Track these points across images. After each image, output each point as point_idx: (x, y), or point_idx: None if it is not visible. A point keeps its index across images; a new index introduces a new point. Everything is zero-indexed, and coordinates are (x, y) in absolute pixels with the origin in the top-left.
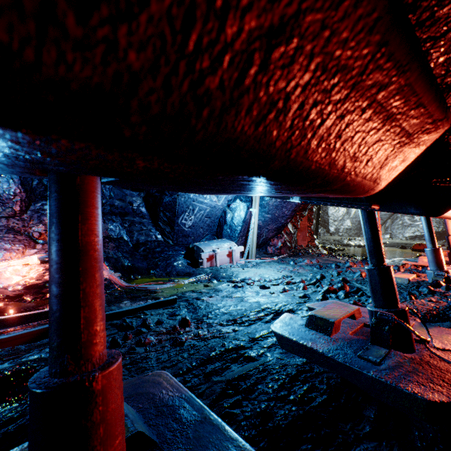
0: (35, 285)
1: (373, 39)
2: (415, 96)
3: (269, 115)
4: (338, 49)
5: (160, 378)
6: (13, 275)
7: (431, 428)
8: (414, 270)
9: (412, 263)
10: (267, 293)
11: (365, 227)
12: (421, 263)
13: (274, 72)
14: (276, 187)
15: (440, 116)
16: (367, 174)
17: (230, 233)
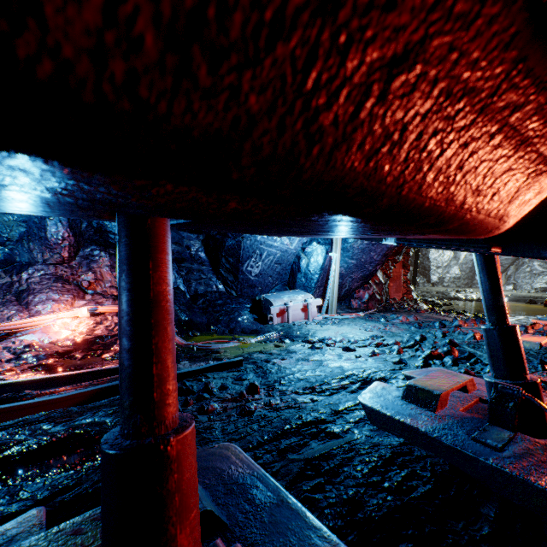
0: (85, 340)
1: (508, 56)
2: None
3: (382, 148)
4: (466, 71)
5: (227, 452)
6: (61, 328)
7: None
8: None
9: (545, 322)
10: (352, 357)
11: (481, 275)
12: None
13: (392, 102)
14: (377, 227)
15: None
16: (492, 210)
17: (305, 283)
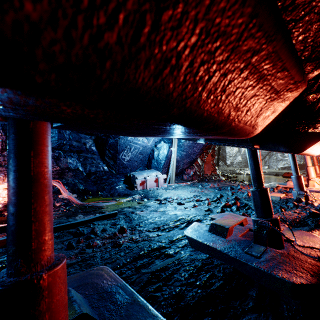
0: None
1: (245, 11)
2: (280, 62)
3: (165, 70)
4: (218, 17)
5: (102, 272)
6: None
7: (295, 302)
8: (284, 190)
9: (283, 186)
10: (182, 208)
11: (250, 161)
12: (288, 186)
13: (165, 32)
14: (181, 130)
15: (299, 79)
16: (247, 121)
17: (157, 165)
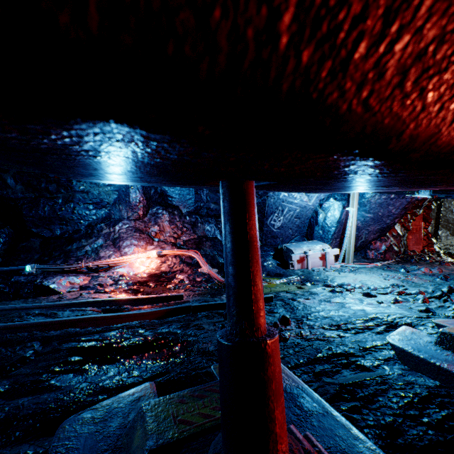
0: (155, 274)
1: None
2: None
3: None
4: None
5: None
6: (140, 265)
7: None
8: None
9: None
10: (373, 302)
11: None
12: None
13: None
14: None
15: None
16: None
17: (322, 235)
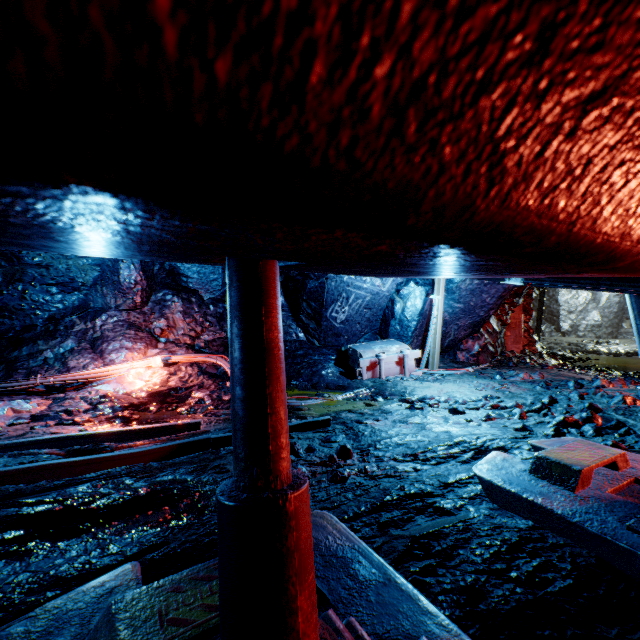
0: (159, 392)
1: None
2: None
3: (561, 184)
4: None
5: (323, 521)
6: (135, 379)
7: None
8: None
9: None
10: (461, 420)
11: (638, 322)
12: None
13: (580, 137)
14: (525, 267)
15: None
16: None
17: (400, 331)
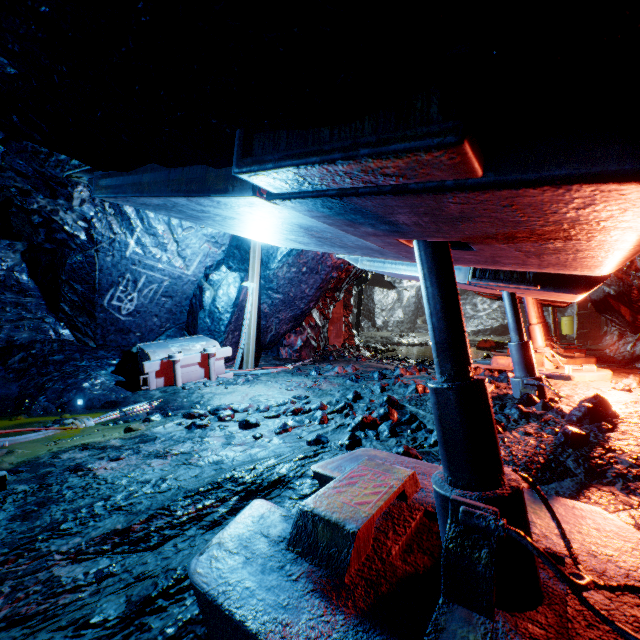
0: None
1: None
2: None
3: None
4: None
5: None
6: None
7: None
8: (489, 377)
9: (485, 366)
10: (249, 438)
11: (428, 284)
12: (495, 366)
13: None
14: None
15: None
16: None
17: (211, 325)
